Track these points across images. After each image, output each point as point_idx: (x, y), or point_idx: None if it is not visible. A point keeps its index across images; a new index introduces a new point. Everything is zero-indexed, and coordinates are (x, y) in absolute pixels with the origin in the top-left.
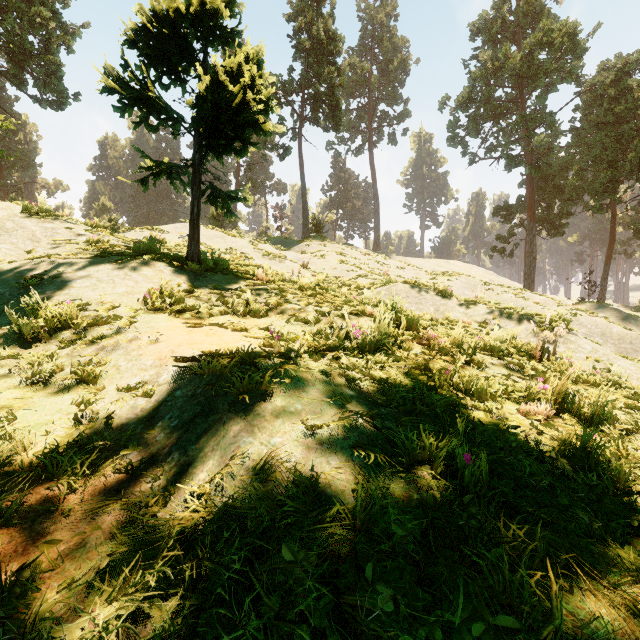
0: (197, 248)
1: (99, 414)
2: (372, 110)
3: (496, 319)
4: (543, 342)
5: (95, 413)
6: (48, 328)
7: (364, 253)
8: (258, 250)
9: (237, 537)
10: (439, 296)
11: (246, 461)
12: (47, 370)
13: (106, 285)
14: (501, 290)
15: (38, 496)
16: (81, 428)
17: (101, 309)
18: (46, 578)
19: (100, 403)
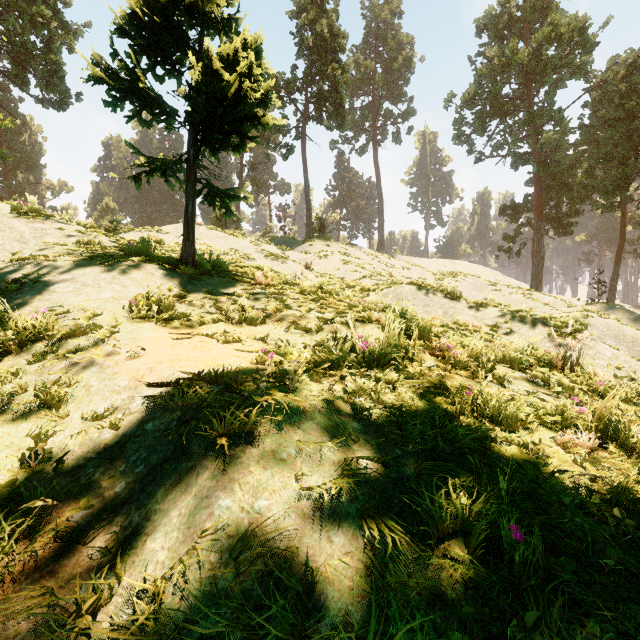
0: (192, 249)
1: (54, 451)
2: (376, 109)
3: (508, 323)
4: (565, 350)
5: (47, 452)
6: (19, 339)
7: (368, 253)
8: (260, 250)
9: None
10: (447, 298)
11: (219, 538)
12: (6, 392)
13: (91, 290)
14: (509, 291)
15: None
16: (27, 472)
17: (81, 317)
18: None
19: (60, 435)
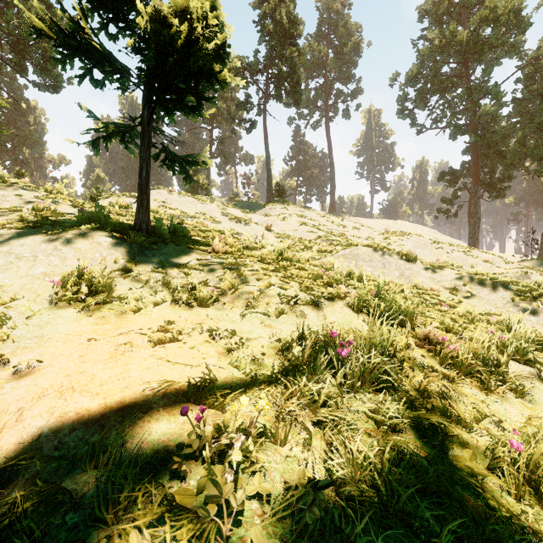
0: (146, 216)
1: None
2: (328, 89)
3: (467, 285)
4: None
5: None
6: None
7: (322, 215)
8: (225, 214)
9: None
10: (403, 260)
11: None
12: None
13: (23, 264)
14: (450, 248)
15: None
16: None
17: None
18: None
19: None
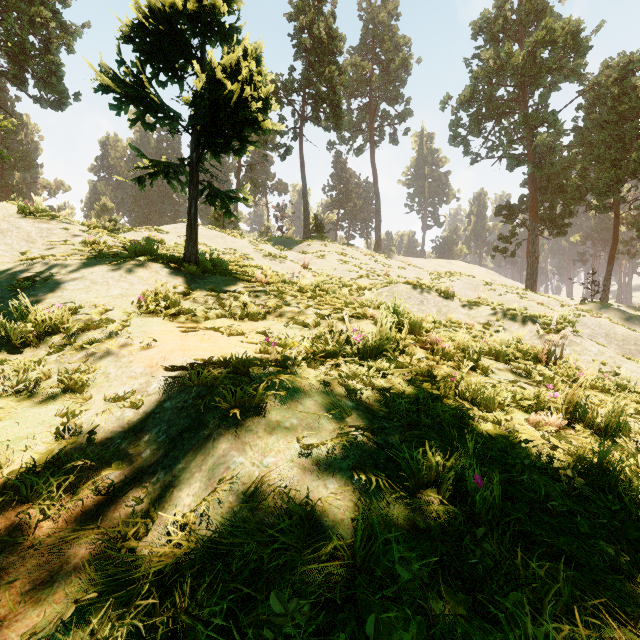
0: (194, 249)
1: (83, 427)
2: (373, 110)
3: (499, 321)
4: (549, 345)
5: (78, 426)
6: (37, 332)
7: (365, 253)
8: (258, 250)
9: (222, 576)
10: (441, 297)
11: (235, 485)
12: (32, 378)
13: (100, 287)
14: (503, 290)
15: (8, 523)
16: (62, 443)
17: (93, 312)
18: (4, 627)
19: (86, 414)
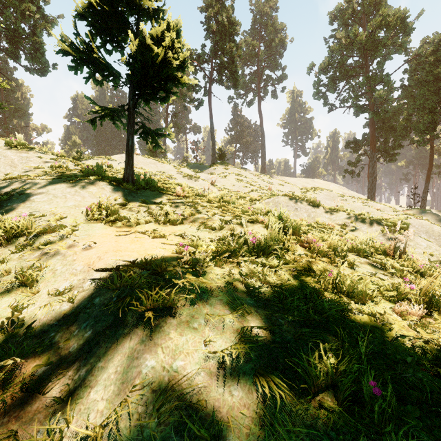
0: (131, 171)
1: (27, 319)
2: (260, 74)
3: (353, 223)
4: (395, 243)
5: (20, 320)
6: (6, 235)
7: (255, 174)
8: (180, 172)
9: None
10: (310, 205)
11: (145, 392)
12: None
13: (59, 200)
14: (352, 200)
15: None
16: (5, 336)
17: (51, 219)
18: None
19: (31, 307)
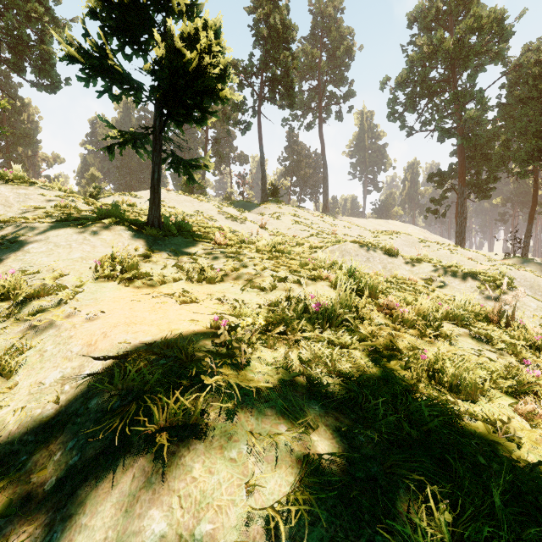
0: (157, 212)
1: None
2: (321, 91)
3: (441, 277)
4: (500, 305)
5: None
6: None
7: (315, 214)
8: (222, 212)
9: None
10: (386, 255)
11: None
12: None
13: (62, 250)
14: (436, 247)
15: None
16: None
17: (48, 277)
18: None
19: (3, 409)
